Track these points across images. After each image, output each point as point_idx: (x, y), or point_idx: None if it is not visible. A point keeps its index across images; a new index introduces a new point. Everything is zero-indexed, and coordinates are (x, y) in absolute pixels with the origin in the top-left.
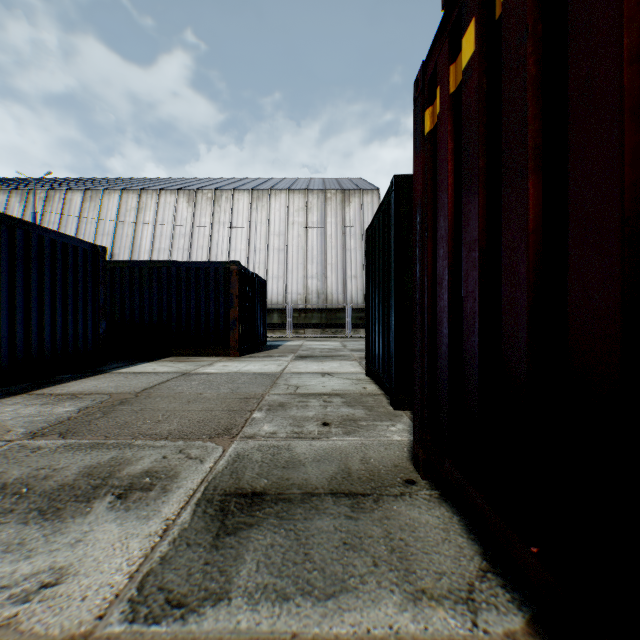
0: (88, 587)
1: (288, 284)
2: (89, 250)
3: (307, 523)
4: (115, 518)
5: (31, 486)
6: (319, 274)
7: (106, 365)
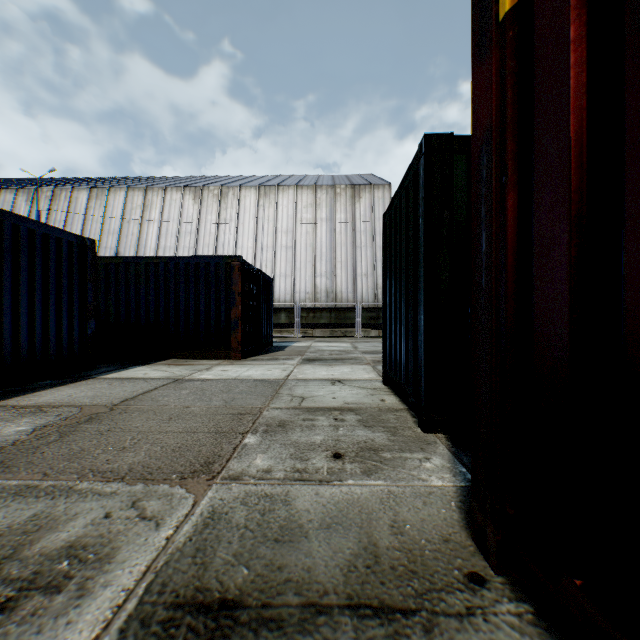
0: None
1: (296, 283)
2: (75, 243)
3: None
4: None
5: None
6: (328, 272)
7: (95, 369)
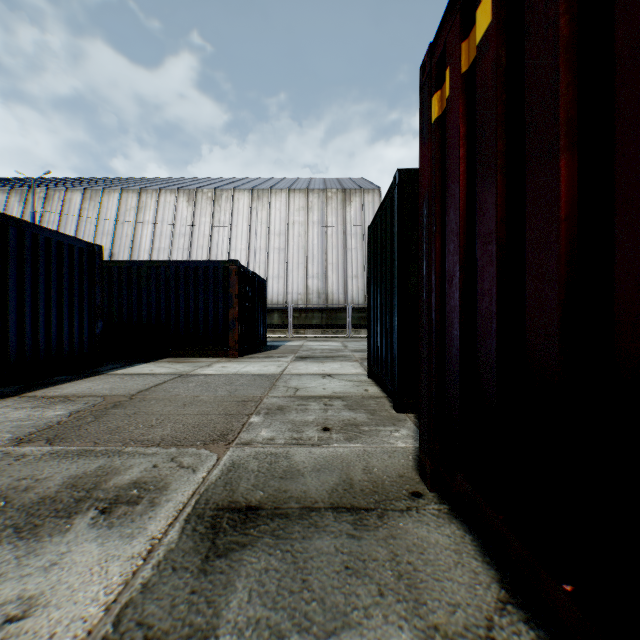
0: (58, 622)
1: (288, 284)
2: (85, 249)
3: (305, 543)
4: (96, 537)
5: (10, 499)
6: (320, 274)
7: (103, 366)
